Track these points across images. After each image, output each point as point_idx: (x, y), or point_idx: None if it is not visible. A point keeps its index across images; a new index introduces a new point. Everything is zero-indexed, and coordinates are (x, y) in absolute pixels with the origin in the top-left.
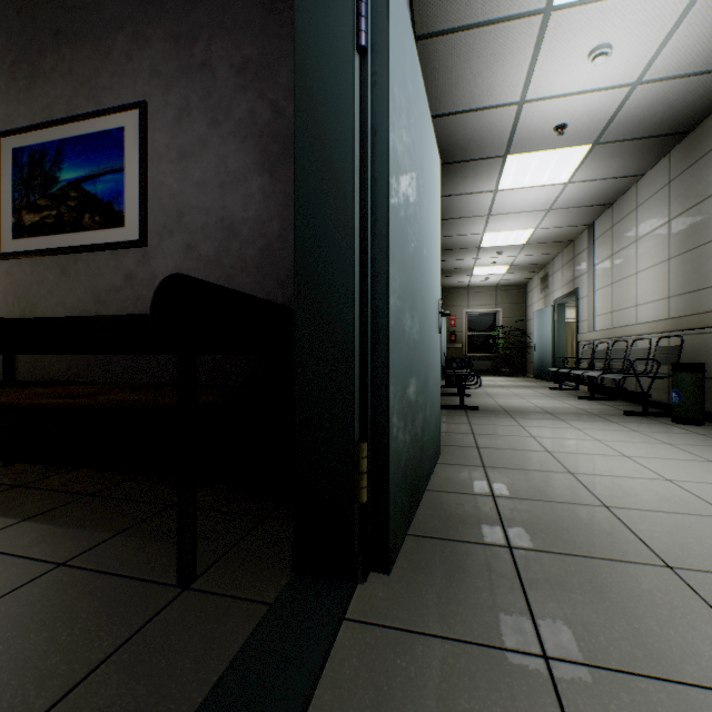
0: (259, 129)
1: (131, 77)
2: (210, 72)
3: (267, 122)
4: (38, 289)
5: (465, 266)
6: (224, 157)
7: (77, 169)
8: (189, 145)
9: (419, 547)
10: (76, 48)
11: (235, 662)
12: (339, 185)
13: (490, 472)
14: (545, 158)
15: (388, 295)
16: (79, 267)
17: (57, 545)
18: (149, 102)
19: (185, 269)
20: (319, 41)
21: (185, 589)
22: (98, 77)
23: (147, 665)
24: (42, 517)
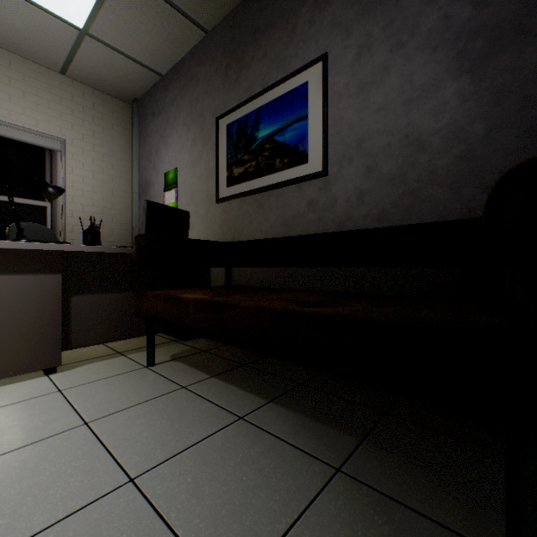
0: (454, 32)
1: (313, 38)
2: None
3: (465, 21)
4: (242, 221)
5: None
6: (408, 75)
7: (269, 127)
8: (369, 76)
9: None
10: (268, 35)
11: None
12: None
13: None
14: None
15: None
16: (271, 201)
17: (315, 440)
18: (329, 53)
19: (364, 190)
20: None
21: None
22: (285, 50)
23: None
24: (281, 402)
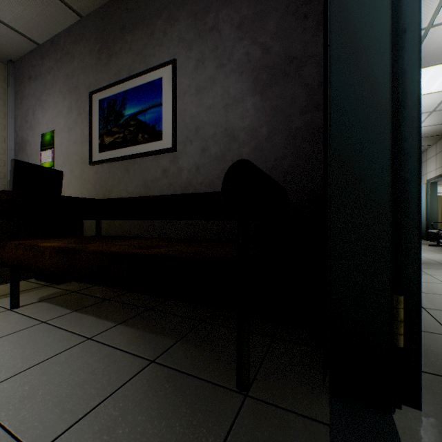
0: (252, 65)
1: (166, 45)
2: (217, 32)
3: (258, 59)
4: (112, 181)
5: None
6: (227, 87)
7: (134, 107)
8: (203, 82)
9: (422, 381)
10: (133, 34)
11: None
12: (375, 78)
13: (432, 313)
14: (438, 70)
15: (419, 168)
16: (135, 167)
17: (144, 345)
18: (177, 59)
19: (200, 164)
20: None
21: (245, 395)
22: (146, 49)
23: None
24: (128, 323)
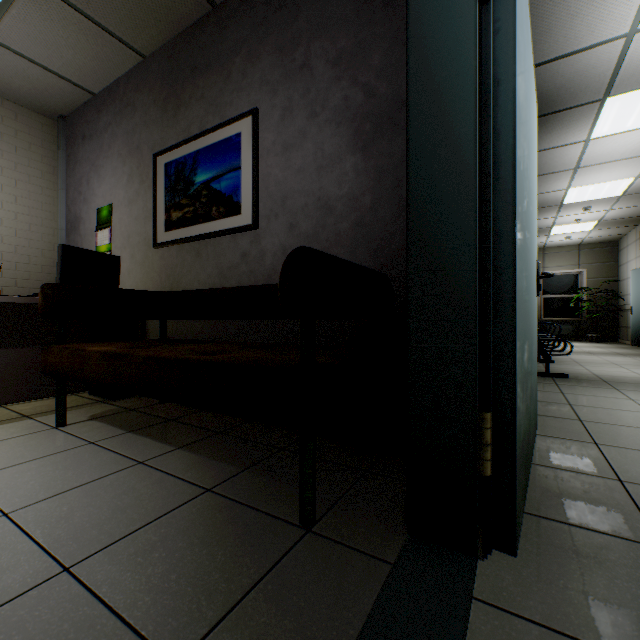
0: (352, 113)
1: (246, 90)
2: (309, 71)
3: (359, 105)
4: (181, 269)
5: (542, 226)
6: (320, 143)
7: (207, 172)
8: (291, 138)
9: (541, 529)
10: (206, 77)
11: (370, 621)
12: (458, 144)
13: (605, 450)
14: None
15: (514, 255)
16: (208, 250)
17: (203, 473)
18: (259, 108)
19: (287, 246)
20: (435, 2)
21: (307, 531)
22: (221, 96)
23: (288, 601)
24: (190, 447)
